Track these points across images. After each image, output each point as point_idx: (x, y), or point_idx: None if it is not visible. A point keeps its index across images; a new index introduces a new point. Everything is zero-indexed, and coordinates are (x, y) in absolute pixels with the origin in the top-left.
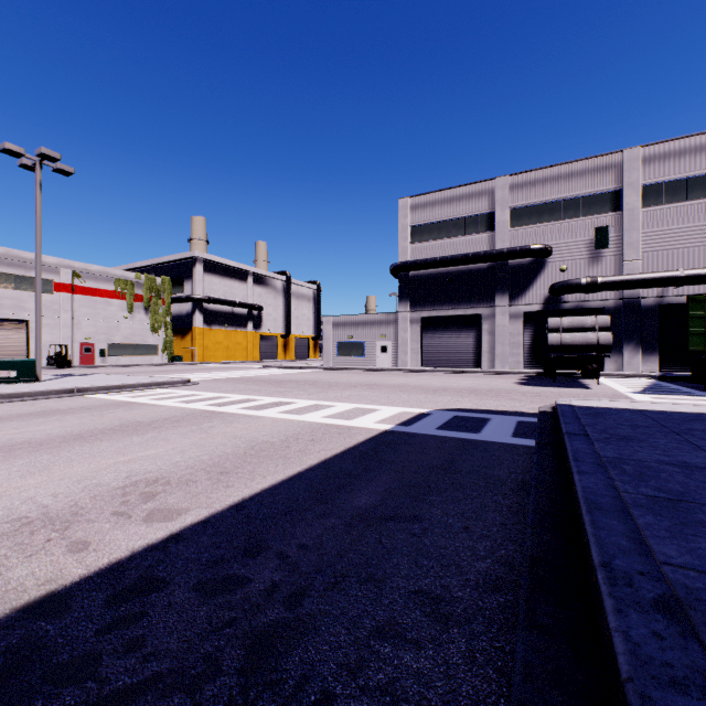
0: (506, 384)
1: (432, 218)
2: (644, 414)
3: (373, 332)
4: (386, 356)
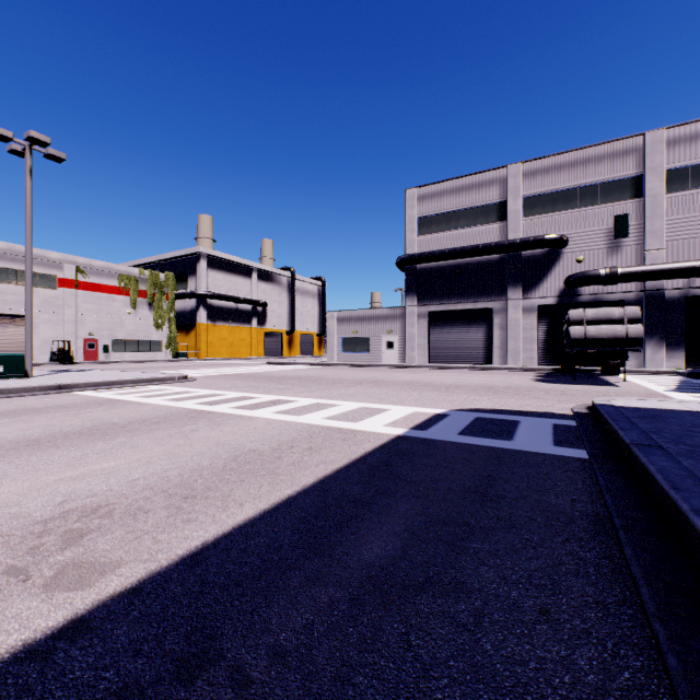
0: (523, 381)
1: (441, 209)
2: None
3: (379, 327)
4: (392, 352)
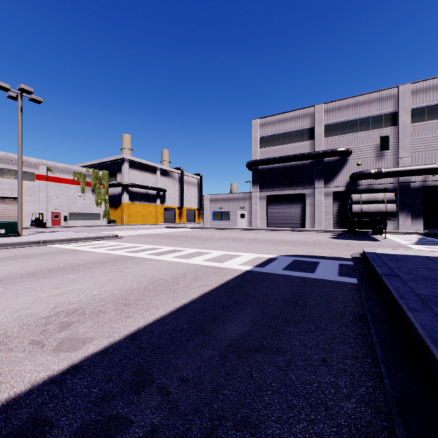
0: (324, 238)
1: (274, 132)
2: (431, 259)
3: (235, 205)
4: (244, 220)
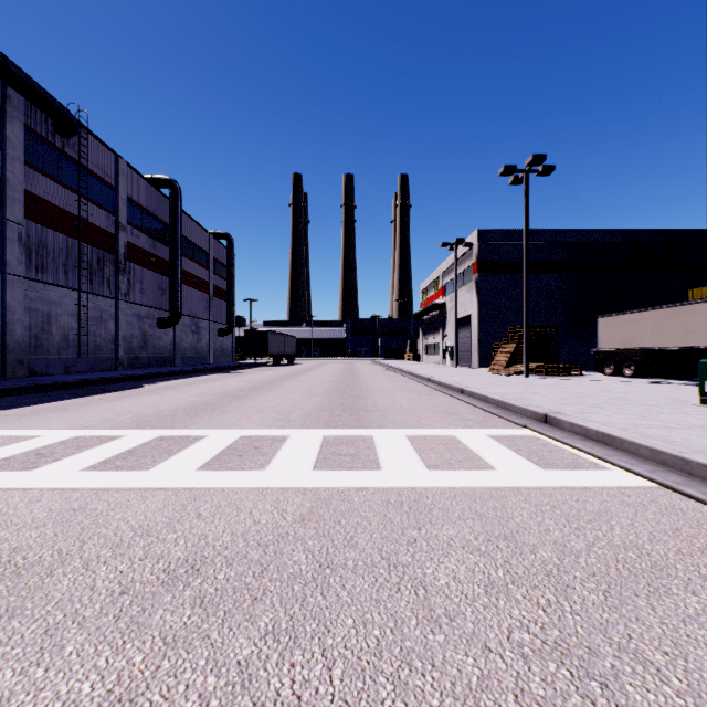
0: None
1: None
2: None
3: None
4: None
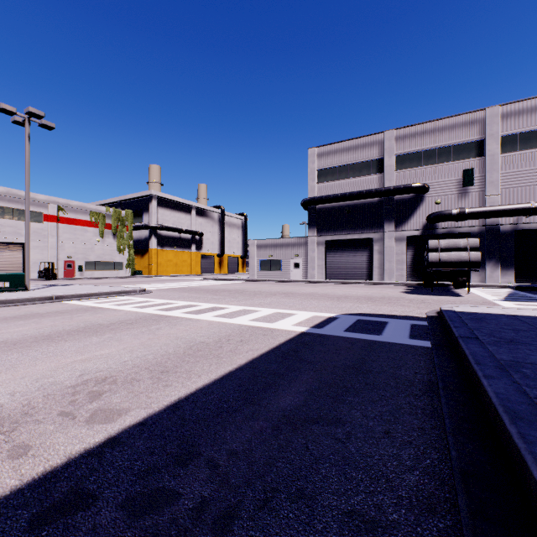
0: (395, 293)
1: (334, 164)
2: (519, 319)
3: (288, 252)
4: (298, 271)
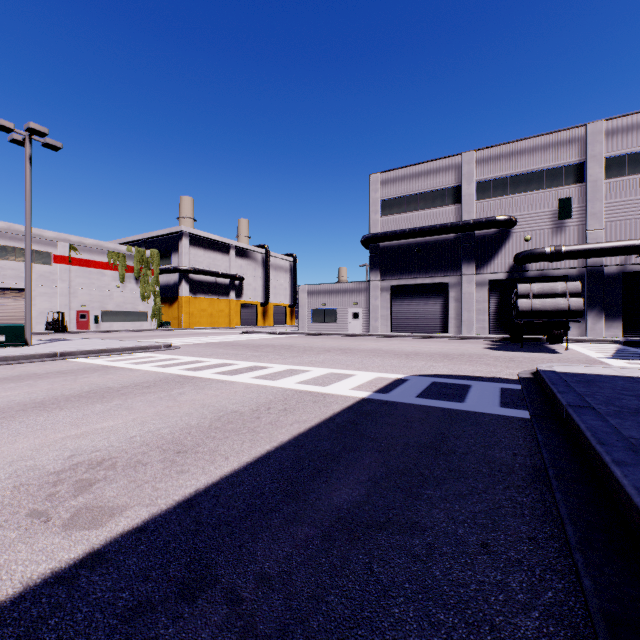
0: (476, 349)
1: (401, 193)
2: (639, 381)
3: (345, 300)
4: (358, 322)
